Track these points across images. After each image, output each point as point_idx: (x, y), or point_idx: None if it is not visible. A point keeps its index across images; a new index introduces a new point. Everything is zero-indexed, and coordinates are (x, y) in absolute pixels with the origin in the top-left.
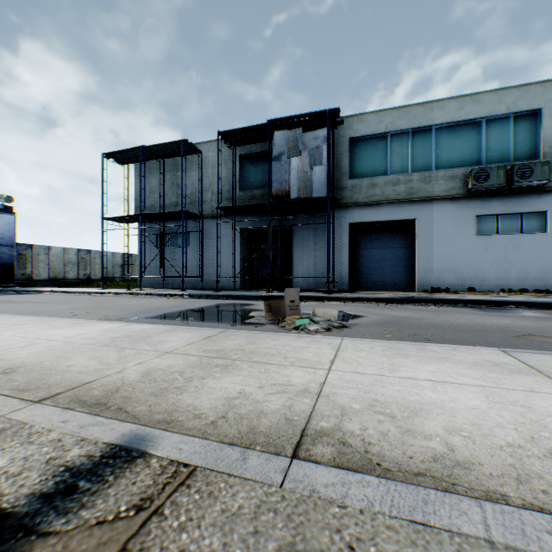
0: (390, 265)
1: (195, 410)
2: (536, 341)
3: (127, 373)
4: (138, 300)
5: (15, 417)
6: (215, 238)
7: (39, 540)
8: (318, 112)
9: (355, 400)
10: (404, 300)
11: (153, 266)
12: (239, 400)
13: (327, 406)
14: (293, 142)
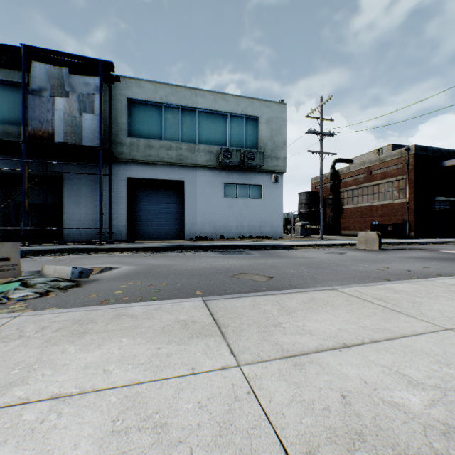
0: (165, 218)
1: None
2: (243, 279)
3: None
4: None
5: None
6: None
7: None
8: (90, 59)
9: None
10: (170, 248)
11: None
12: None
13: None
14: (59, 81)
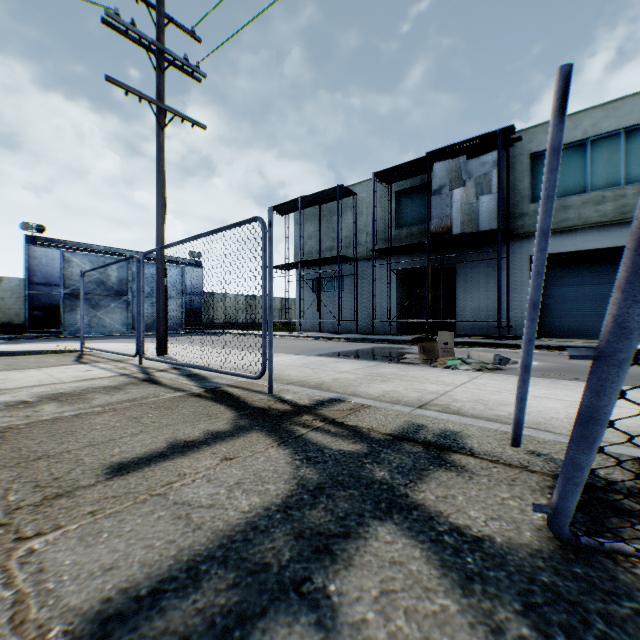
0: (590, 306)
1: (367, 393)
2: None
3: (323, 379)
4: (301, 342)
5: (282, 387)
6: (369, 281)
7: (320, 410)
8: (486, 134)
9: (466, 398)
10: None
11: (310, 310)
12: (391, 392)
13: (445, 398)
14: (456, 172)
